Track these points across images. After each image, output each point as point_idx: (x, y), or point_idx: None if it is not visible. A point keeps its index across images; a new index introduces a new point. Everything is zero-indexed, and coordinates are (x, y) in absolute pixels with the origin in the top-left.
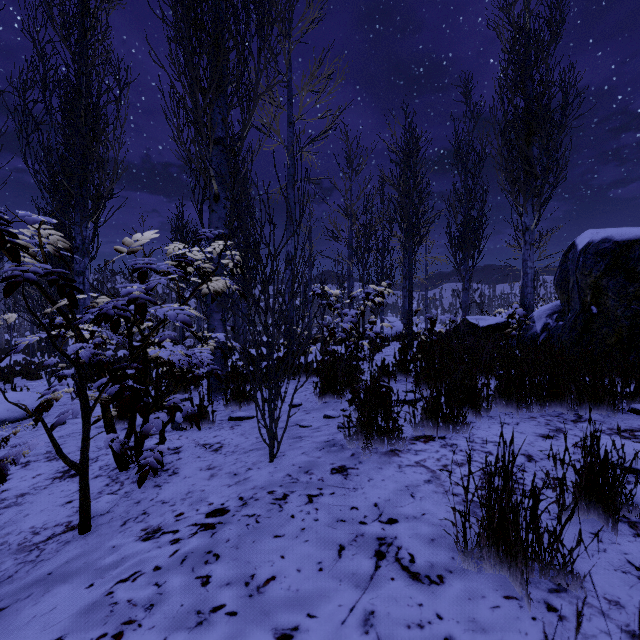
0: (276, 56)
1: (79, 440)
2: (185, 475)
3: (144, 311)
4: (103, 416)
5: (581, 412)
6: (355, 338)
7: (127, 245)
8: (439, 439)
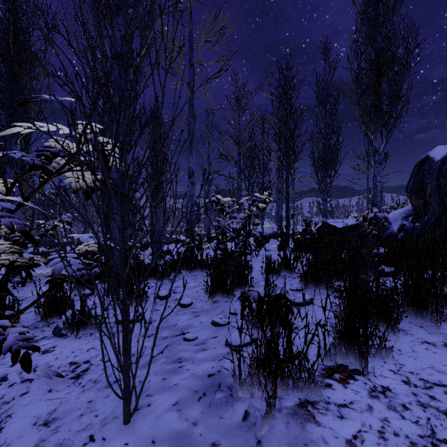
0: None
1: None
2: (6, 437)
3: None
4: None
5: None
6: (243, 237)
7: None
8: (360, 375)
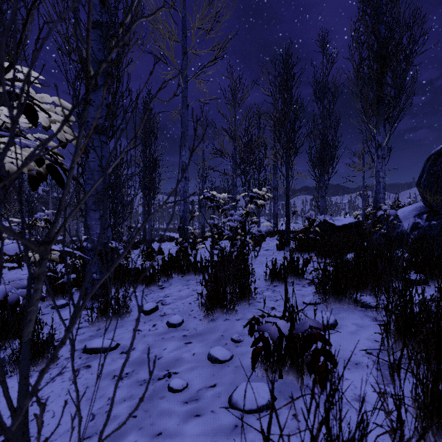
0: None
1: None
2: None
3: None
4: None
5: None
6: (241, 236)
7: None
8: None
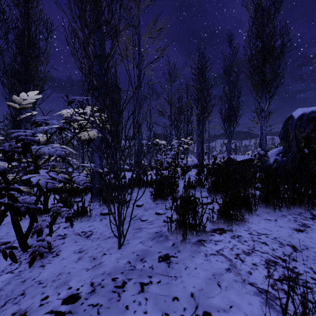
0: (129, 9)
1: (9, 228)
2: (63, 257)
3: (28, 147)
4: (11, 217)
5: (314, 212)
6: (173, 167)
7: (18, 102)
8: (229, 231)
